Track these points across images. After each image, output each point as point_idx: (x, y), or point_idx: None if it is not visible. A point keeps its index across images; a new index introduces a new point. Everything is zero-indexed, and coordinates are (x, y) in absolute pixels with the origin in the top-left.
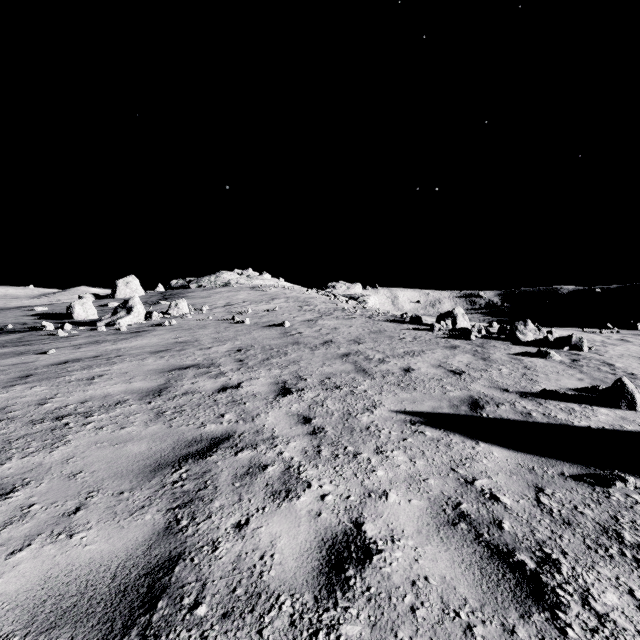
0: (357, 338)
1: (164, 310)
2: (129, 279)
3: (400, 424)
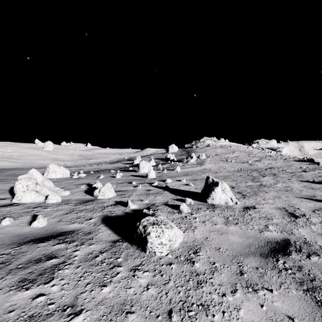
0: (281, 167)
1: None
2: (172, 145)
3: (297, 181)
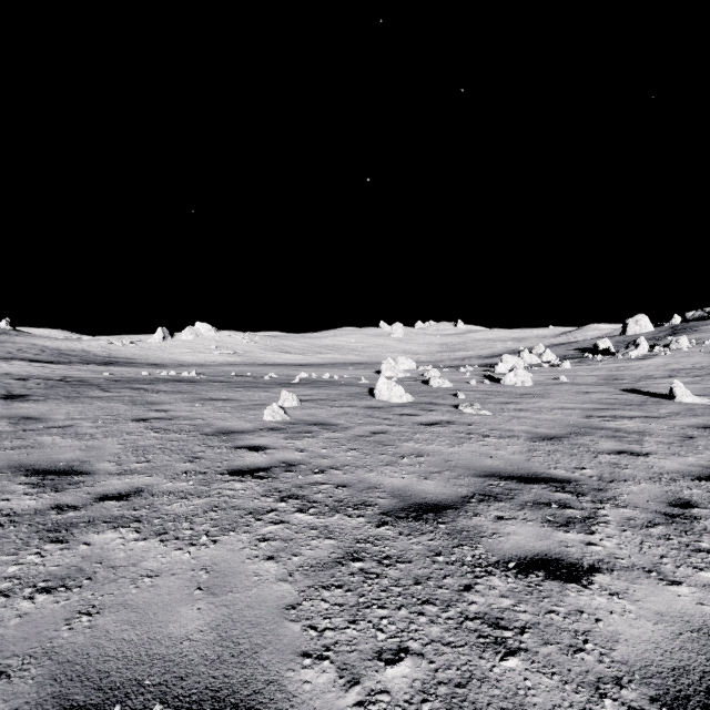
0: None
1: (667, 345)
2: (638, 317)
3: None
